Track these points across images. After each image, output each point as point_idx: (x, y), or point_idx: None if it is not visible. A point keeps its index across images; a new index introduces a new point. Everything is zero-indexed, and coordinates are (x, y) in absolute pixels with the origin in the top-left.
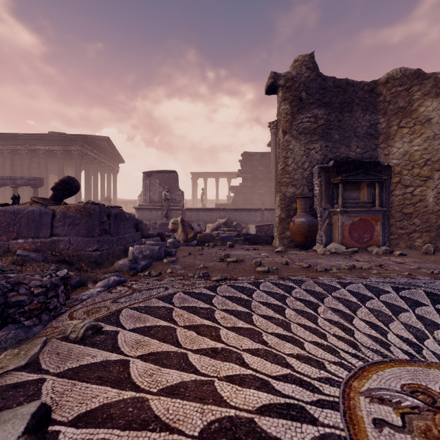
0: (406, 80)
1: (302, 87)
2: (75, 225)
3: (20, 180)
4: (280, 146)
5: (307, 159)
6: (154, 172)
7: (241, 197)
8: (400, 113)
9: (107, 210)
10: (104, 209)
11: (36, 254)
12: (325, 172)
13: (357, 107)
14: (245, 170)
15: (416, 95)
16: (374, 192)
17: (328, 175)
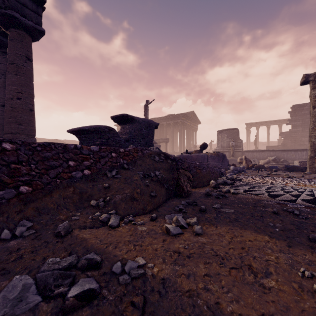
0: None
1: None
2: (214, 159)
3: (161, 140)
4: (310, 115)
5: None
6: (223, 130)
7: (290, 140)
8: None
9: (222, 154)
10: (222, 154)
11: None
12: None
13: None
14: (295, 119)
15: None
16: None
17: None
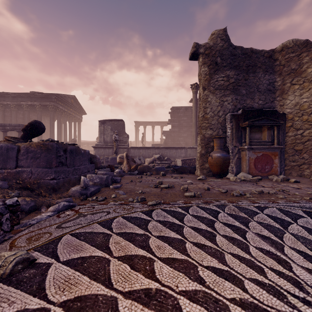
0: (297, 48)
1: (217, 54)
2: (36, 158)
3: (8, 126)
4: (200, 99)
5: (221, 108)
6: (107, 120)
7: (170, 139)
8: (292, 74)
9: (64, 146)
10: (61, 145)
11: (2, 182)
12: (235, 118)
13: (259, 69)
14: (173, 120)
15: (305, 59)
16: (273, 134)
17: (238, 121)
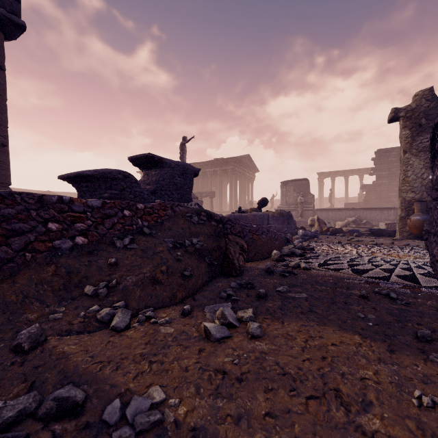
0: None
1: (421, 115)
2: (277, 220)
3: (204, 194)
4: (401, 162)
5: (426, 171)
6: (289, 181)
7: (374, 196)
8: None
9: (288, 213)
10: (288, 213)
11: None
12: None
13: None
14: (379, 168)
15: None
16: None
17: None
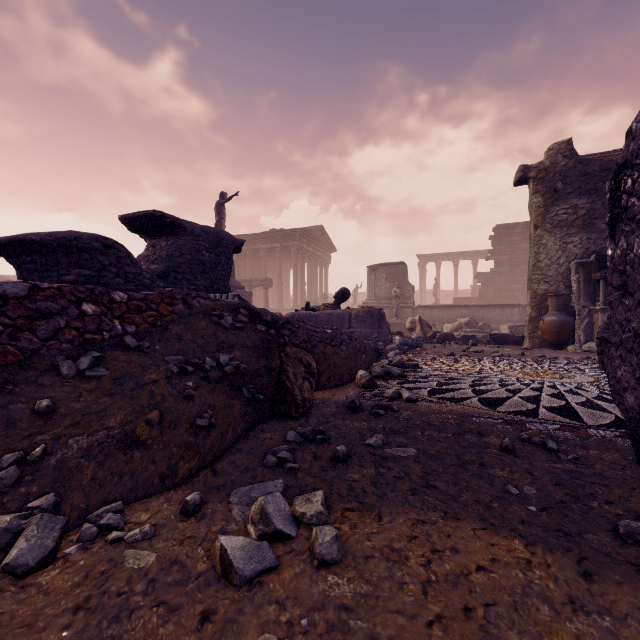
0: None
1: (557, 177)
2: (363, 322)
3: (254, 282)
4: (531, 241)
5: (563, 253)
6: (379, 265)
7: (493, 288)
8: None
9: (380, 312)
10: (379, 311)
11: None
12: (584, 267)
13: None
14: (499, 250)
15: None
16: None
17: (588, 271)
